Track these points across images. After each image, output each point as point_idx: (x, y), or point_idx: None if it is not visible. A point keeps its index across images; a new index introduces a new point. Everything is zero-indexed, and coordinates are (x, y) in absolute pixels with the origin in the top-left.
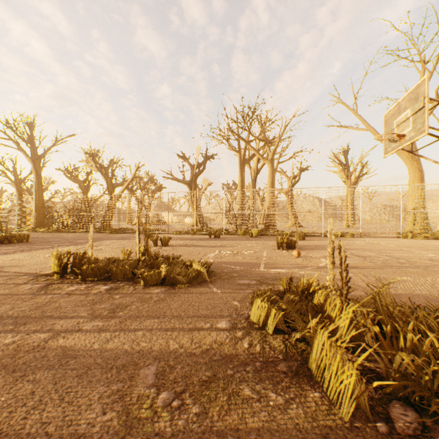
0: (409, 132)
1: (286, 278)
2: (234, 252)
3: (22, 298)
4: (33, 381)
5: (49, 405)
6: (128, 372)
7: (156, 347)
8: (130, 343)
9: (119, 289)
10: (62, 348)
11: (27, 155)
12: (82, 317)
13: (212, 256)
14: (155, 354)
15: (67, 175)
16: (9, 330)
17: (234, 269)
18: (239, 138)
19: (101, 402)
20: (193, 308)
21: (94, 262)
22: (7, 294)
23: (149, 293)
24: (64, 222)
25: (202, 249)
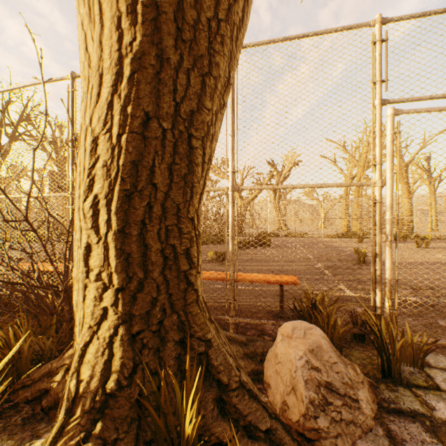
0: None
1: None
2: None
3: None
4: None
5: None
6: None
7: None
8: None
9: None
10: None
11: None
12: None
13: None
14: None
15: None
16: None
17: None
18: None
19: None
20: None
21: None
22: None
23: None
24: None
25: None
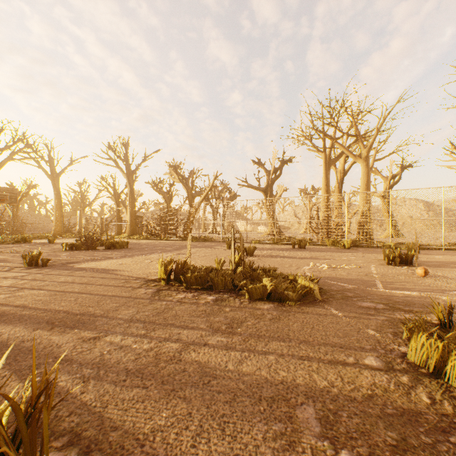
0: None
1: (442, 307)
2: (332, 265)
3: (142, 302)
4: (184, 398)
5: (212, 435)
6: (282, 409)
7: (299, 380)
8: (267, 370)
9: (225, 301)
10: (197, 363)
11: (123, 172)
12: (202, 329)
13: (308, 269)
14: (303, 389)
15: (154, 188)
16: (143, 335)
17: (343, 287)
18: (325, 137)
19: (268, 446)
20: (319, 333)
21: (195, 271)
22: (129, 297)
23: (258, 309)
24: (152, 230)
25: (292, 261)
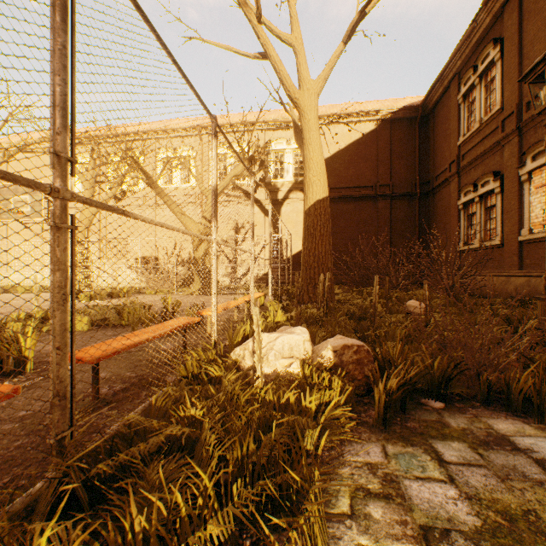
0: (29, 212)
1: None
2: None
3: None
4: None
5: None
6: None
7: None
8: None
9: None
10: None
11: None
12: None
13: None
14: None
15: None
16: None
17: None
18: None
19: None
20: None
21: None
22: None
23: None
24: None
25: None
